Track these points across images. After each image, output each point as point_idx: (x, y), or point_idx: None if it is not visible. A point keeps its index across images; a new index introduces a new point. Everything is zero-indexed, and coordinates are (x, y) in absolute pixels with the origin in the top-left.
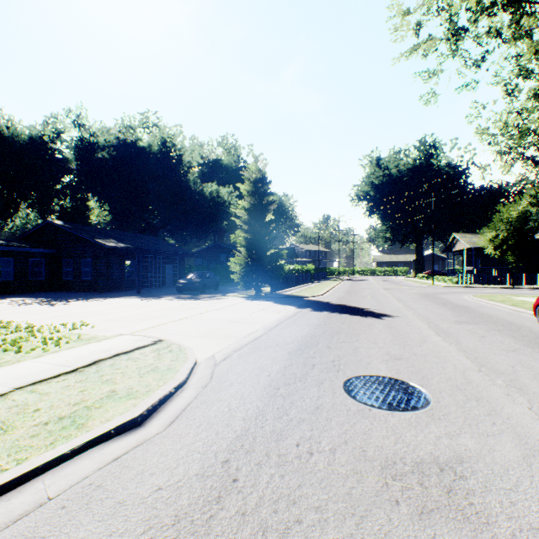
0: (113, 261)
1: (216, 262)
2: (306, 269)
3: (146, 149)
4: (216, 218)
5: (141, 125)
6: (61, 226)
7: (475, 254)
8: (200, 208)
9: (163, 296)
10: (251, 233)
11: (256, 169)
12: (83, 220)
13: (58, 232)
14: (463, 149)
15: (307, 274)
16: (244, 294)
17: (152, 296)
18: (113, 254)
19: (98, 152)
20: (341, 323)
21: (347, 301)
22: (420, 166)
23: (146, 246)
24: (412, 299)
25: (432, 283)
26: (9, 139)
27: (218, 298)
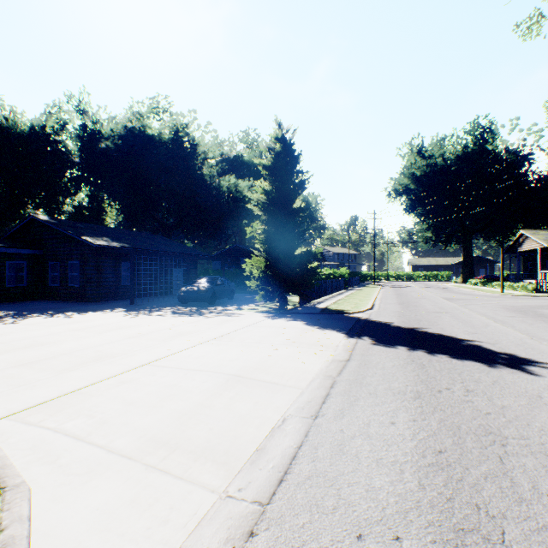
0: (105, 264)
1: (236, 266)
2: (338, 273)
3: (155, 138)
4: (235, 216)
5: (150, 110)
6: (45, 222)
7: (543, 256)
8: (217, 205)
9: (159, 308)
10: (273, 225)
11: (280, 138)
12: (99, 222)
13: (44, 230)
14: (526, 130)
15: (341, 280)
16: (264, 306)
17: (145, 308)
18: (105, 255)
19: (102, 141)
20: (465, 391)
21: (416, 320)
22: (472, 152)
23: (147, 246)
24: (512, 318)
25: (501, 291)
26: (8, 130)
27: (228, 313)
